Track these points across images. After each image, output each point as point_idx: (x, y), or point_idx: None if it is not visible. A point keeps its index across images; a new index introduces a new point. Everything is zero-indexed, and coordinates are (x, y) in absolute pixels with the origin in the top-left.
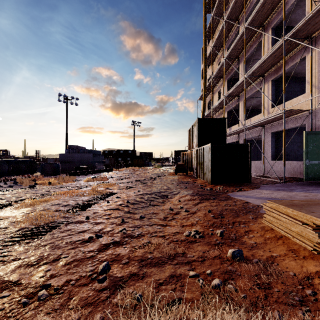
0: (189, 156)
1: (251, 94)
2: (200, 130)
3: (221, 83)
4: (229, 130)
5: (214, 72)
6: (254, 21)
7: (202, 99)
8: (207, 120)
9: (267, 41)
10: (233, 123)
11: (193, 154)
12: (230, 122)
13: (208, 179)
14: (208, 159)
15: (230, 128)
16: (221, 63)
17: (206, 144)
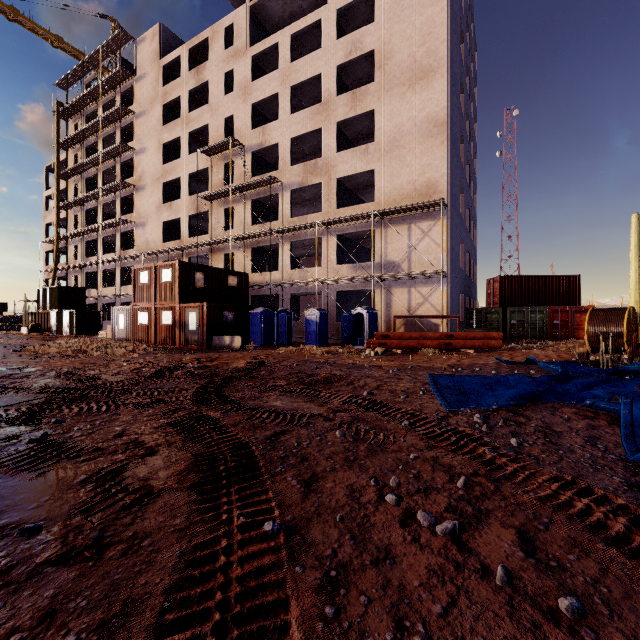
0: (40, 316)
1: (108, 269)
2: (62, 296)
3: (79, 240)
4: (89, 292)
5: (68, 219)
6: (108, 224)
7: (49, 242)
8: (68, 288)
9: (118, 239)
10: (93, 284)
11: (51, 315)
12: (90, 283)
13: (73, 333)
14: (73, 320)
15: (89, 290)
16: (80, 231)
17: (67, 307)
